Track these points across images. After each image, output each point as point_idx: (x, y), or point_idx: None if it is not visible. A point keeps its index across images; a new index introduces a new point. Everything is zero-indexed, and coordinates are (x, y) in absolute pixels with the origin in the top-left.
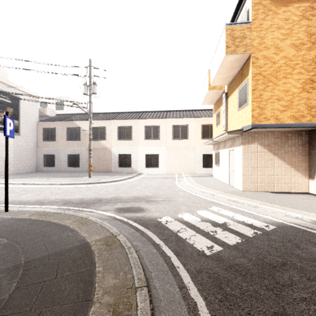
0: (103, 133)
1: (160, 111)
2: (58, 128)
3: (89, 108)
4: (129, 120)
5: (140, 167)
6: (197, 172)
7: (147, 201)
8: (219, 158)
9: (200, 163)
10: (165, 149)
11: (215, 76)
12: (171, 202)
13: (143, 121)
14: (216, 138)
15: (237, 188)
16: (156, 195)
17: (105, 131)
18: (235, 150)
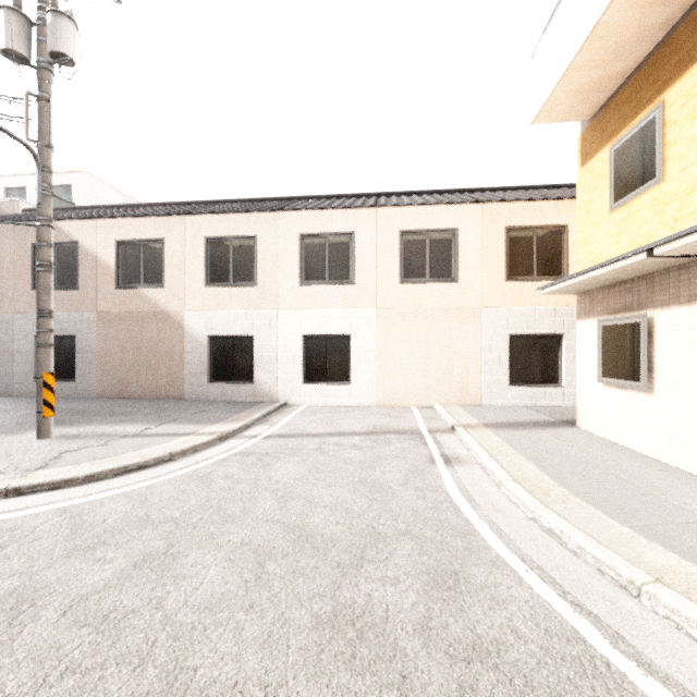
0: (157, 261)
1: (354, 195)
2: (3, 246)
3: (38, 126)
4: (246, 214)
5: (284, 382)
6: (491, 399)
7: None
8: (651, 351)
9: (500, 367)
10: (372, 319)
11: None
12: None
13: (297, 217)
14: None
15: None
16: None
17: (162, 253)
18: None
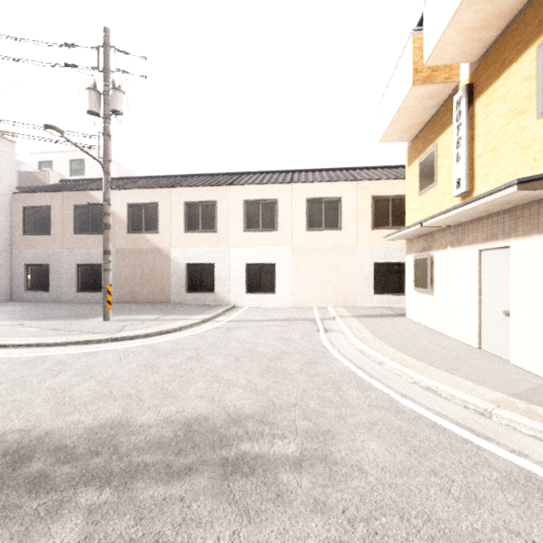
0: (154, 216)
1: (278, 171)
2: (56, 207)
3: (104, 150)
4: (210, 187)
5: (234, 292)
6: (363, 303)
7: (226, 465)
8: (432, 273)
9: (368, 283)
10: (289, 253)
11: (454, 14)
12: (337, 477)
13: (241, 189)
14: (439, 217)
15: (532, 370)
16: (267, 412)
17: (157, 212)
18: (518, 248)
